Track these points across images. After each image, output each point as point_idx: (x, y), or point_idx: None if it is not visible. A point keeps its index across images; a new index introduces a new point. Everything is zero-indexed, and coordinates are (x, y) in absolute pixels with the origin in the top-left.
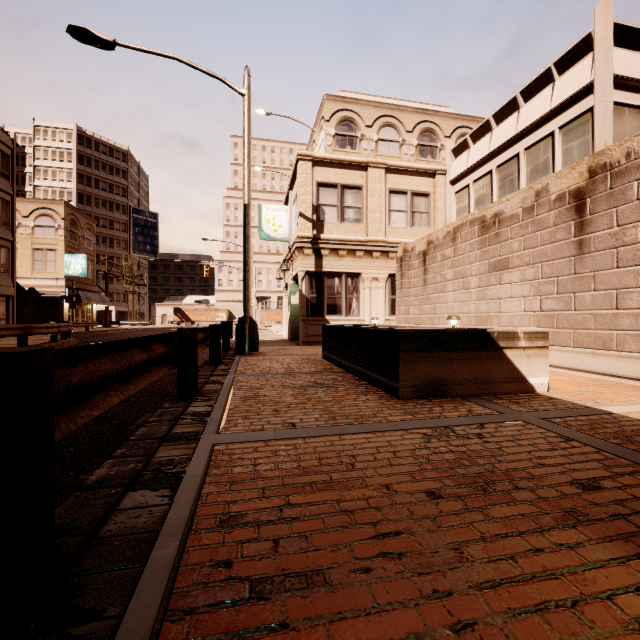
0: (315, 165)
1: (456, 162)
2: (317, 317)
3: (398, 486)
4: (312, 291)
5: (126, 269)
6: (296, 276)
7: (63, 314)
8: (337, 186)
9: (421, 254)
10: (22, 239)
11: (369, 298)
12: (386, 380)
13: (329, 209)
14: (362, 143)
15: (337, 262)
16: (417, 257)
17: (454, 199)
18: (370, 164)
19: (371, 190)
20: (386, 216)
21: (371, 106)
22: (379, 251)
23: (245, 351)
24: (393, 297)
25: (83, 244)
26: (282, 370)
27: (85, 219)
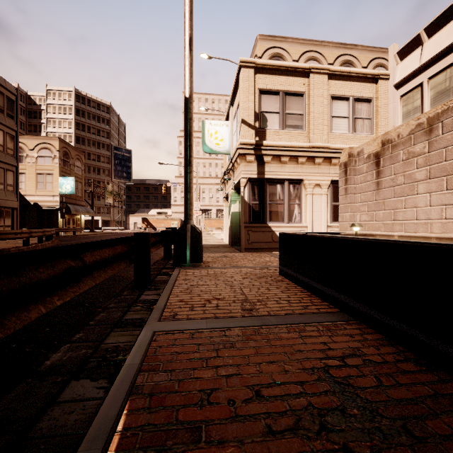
0: (257, 72)
1: (403, 64)
2: (259, 224)
3: None
4: (254, 198)
5: (107, 189)
6: (237, 185)
7: (58, 222)
8: (279, 93)
9: (372, 156)
10: (29, 166)
11: (311, 204)
12: None
13: (271, 116)
14: None
15: (279, 169)
16: (366, 160)
17: (399, 103)
18: (312, 70)
19: (313, 96)
20: (328, 122)
21: (297, 43)
22: (321, 157)
23: (186, 262)
24: (335, 203)
25: (73, 170)
26: (237, 308)
27: (75, 151)
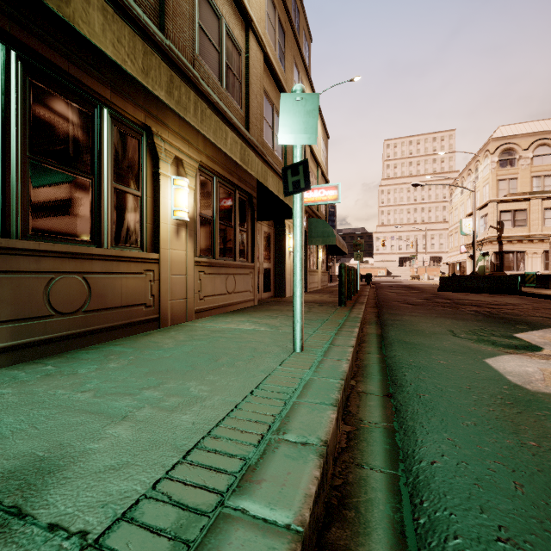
0: (498, 203)
1: None
2: (499, 272)
3: (548, 290)
4: (496, 260)
5: None
6: (484, 252)
7: None
8: (511, 211)
9: None
10: None
11: (531, 262)
12: (545, 286)
13: (506, 222)
14: (519, 161)
15: (511, 246)
16: None
17: None
18: (531, 198)
19: (532, 210)
20: (542, 221)
21: (527, 136)
22: (537, 239)
23: None
24: (546, 261)
25: None
26: None
27: None
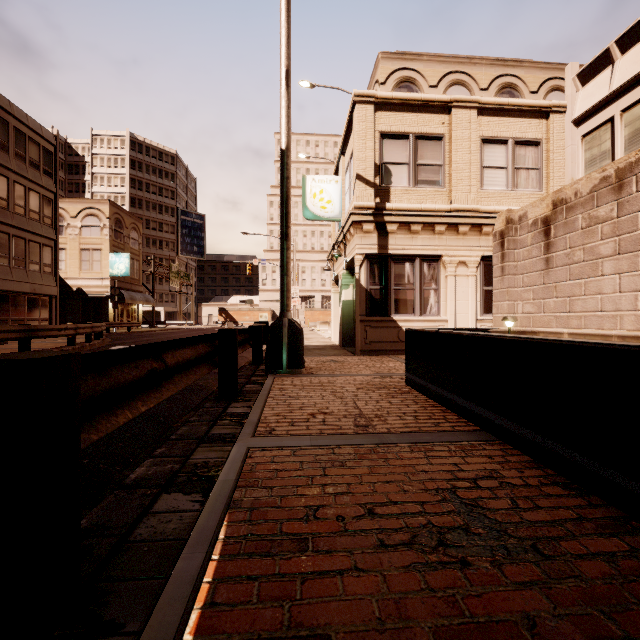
0: (378, 109)
1: (585, 90)
2: (381, 317)
3: None
4: (374, 281)
5: (172, 269)
6: (350, 263)
7: (108, 314)
8: (408, 137)
9: (539, 223)
10: (70, 240)
11: (453, 290)
12: None
13: (397, 169)
14: None
15: (408, 241)
16: (531, 228)
17: (580, 145)
18: (455, 103)
19: (456, 140)
20: (477, 175)
21: (436, 62)
22: (468, 224)
23: (282, 368)
24: (487, 288)
25: (128, 244)
26: (349, 424)
27: (130, 218)
